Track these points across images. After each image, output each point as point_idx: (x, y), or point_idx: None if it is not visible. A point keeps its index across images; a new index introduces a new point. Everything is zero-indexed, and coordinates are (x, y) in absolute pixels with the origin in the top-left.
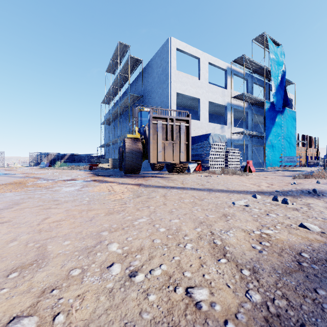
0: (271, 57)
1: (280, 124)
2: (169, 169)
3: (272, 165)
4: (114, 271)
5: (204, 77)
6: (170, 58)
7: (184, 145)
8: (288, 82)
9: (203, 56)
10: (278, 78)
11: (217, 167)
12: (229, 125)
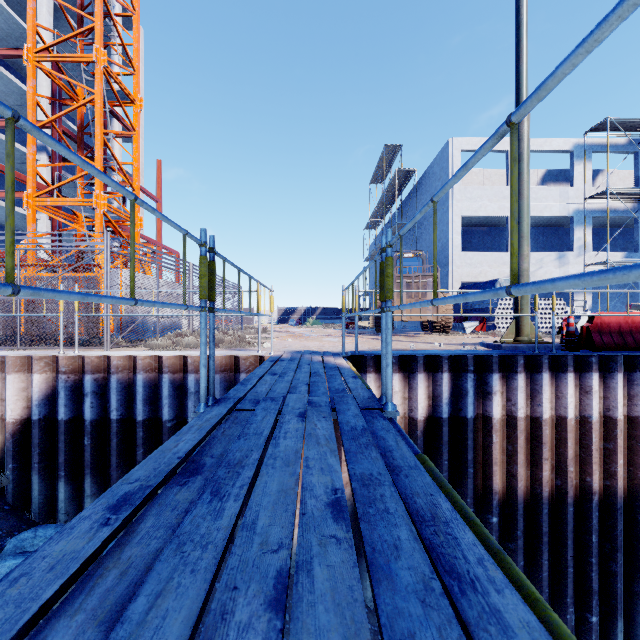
0: None
1: None
2: (430, 328)
3: None
4: (339, 348)
5: None
6: (452, 168)
7: None
8: None
9: None
10: None
11: None
12: (579, 251)
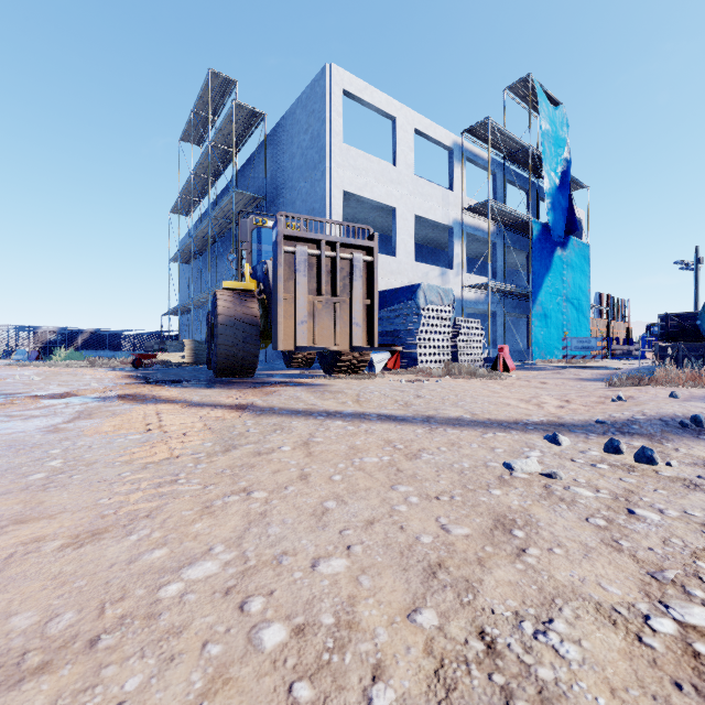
0: (543, 129)
1: (560, 270)
2: (326, 365)
3: (544, 355)
4: None
5: (405, 162)
6: (330, 112)
7: (362, 309)
8: (576, 183)
9: (403, 115)
10: (557, 173)
11: (435, 360)
12: (457, 269)
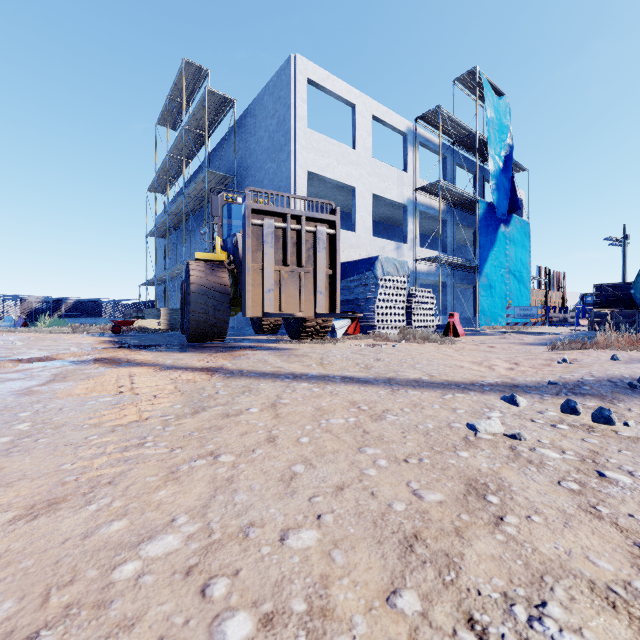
0: (489, 117)
1: (503, 245)
2: (291, 331)
3: (489, 322)
4: None
5: (364, 145)
6: (295, 98)
7: (325, 278)
8: (517, 166)
9: (362, 102)
10: (501, 157)
11: (391, 326)
12: (411, 243)
